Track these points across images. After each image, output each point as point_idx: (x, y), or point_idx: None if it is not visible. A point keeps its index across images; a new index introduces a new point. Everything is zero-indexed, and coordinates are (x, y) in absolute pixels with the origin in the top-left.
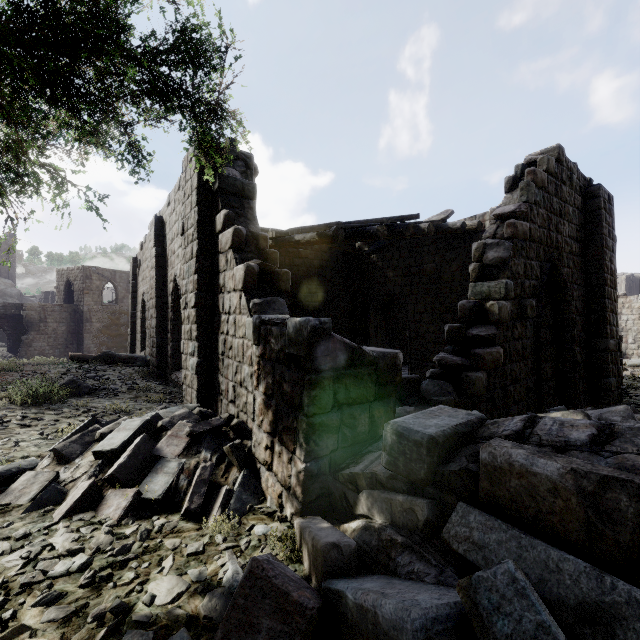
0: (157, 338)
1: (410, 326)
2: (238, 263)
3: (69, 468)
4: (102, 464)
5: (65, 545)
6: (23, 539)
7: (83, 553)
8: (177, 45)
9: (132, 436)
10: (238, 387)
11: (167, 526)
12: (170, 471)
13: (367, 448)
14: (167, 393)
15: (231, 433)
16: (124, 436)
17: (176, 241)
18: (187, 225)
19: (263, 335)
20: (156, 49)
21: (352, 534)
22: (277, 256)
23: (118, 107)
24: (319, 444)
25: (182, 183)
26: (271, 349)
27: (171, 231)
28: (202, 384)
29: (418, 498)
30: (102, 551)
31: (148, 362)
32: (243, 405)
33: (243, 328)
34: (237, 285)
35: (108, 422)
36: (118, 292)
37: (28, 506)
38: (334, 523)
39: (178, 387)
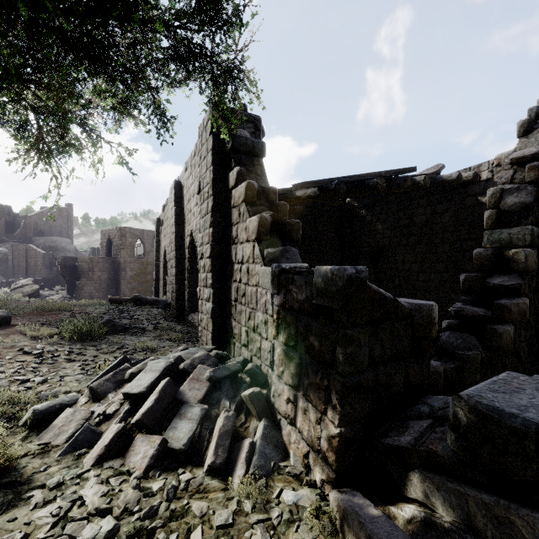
0: (176, 284)
1: (399, 275)
2: (251, 215)
3: (103, 407)
4: (131, 406)
5: (94, 501)
6: (56, 488)
7: (110, 516)
8: (198, 2)
9: (158, 379)
10: (251, 332)
11: (193, 483)
12: (193, 418)
13: (405, 412)
14: (185, 332)
15: (246, 378)
16: (150, 378)
17: (192, 201)
18: (203, 184)
19: (283, 284)
20: (179, 9)
21: (409, 527)
22: (287, 208)
23: (145, 75)
24: (354, 407)
25: (198, 147)
26: (293, 299)
27: (188, 192)
28: (216, 327)
29: (519, 506)
30: (129, 511)
31: (169, 304)
32: (256, 350)
33: (256, 276)
34: (250, 236)
35: (137, 361)
36: (145, 247)
37: (64, 447)
38: (375, 500)
39: (194, 327)
